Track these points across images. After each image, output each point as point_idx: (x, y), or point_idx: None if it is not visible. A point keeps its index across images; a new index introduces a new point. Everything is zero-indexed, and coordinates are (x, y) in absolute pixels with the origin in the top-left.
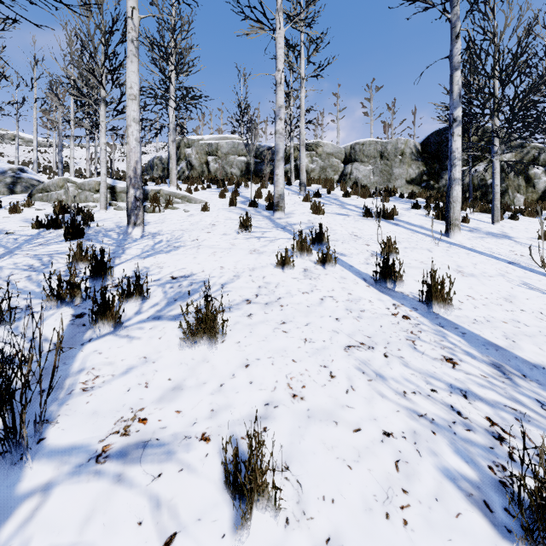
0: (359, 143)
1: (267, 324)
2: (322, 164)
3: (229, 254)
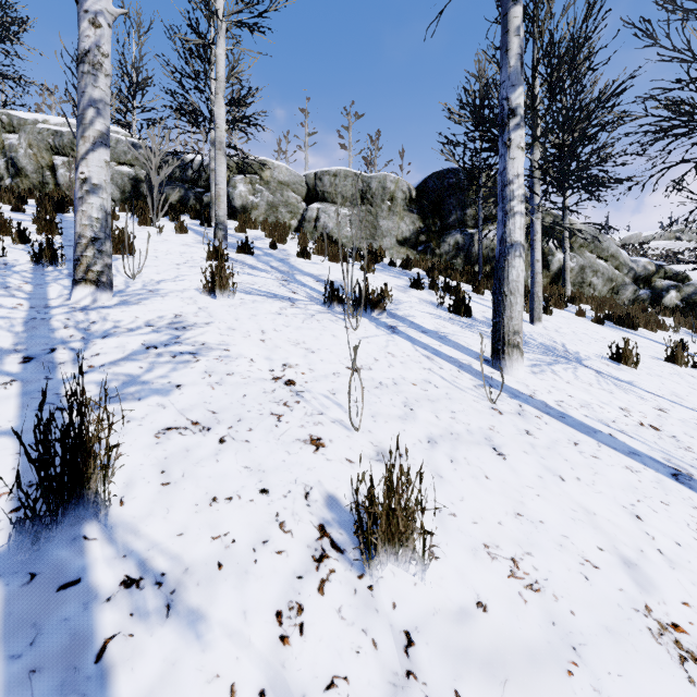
0: (330, 173)
1: None
2: (270, 198)
3: None
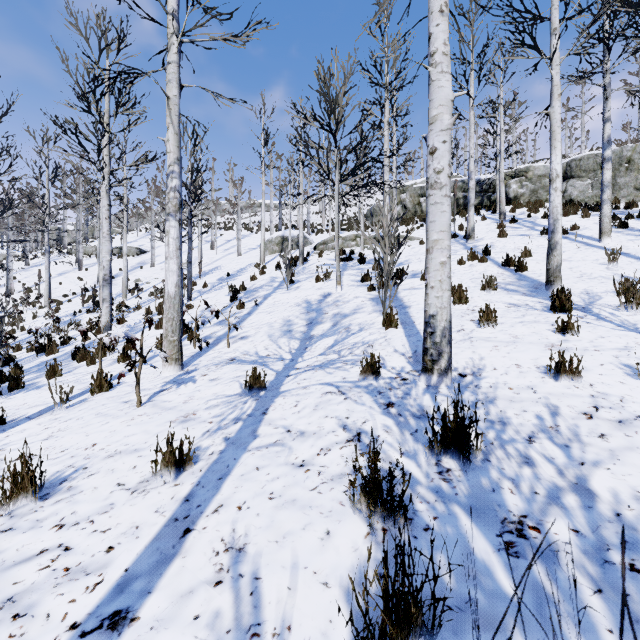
0: (575, 159)
1: None
2: (532, 187)
3: None
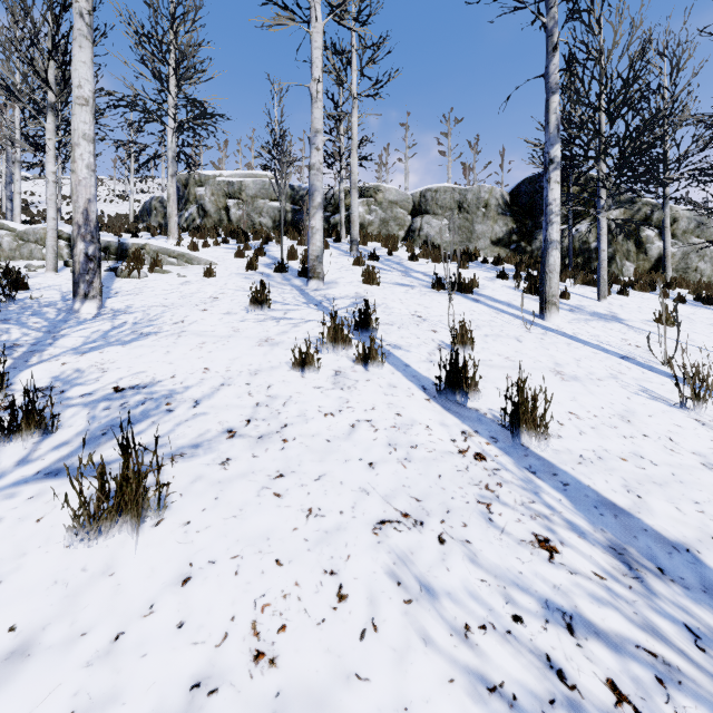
0: (431, 190)
1: (251, 480)
2: (382, 215)
3: (224, 346)
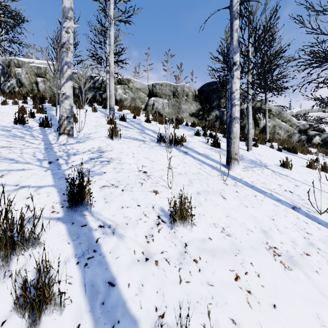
0: (159, 84)
1: None
2: (132, 95)
3: None
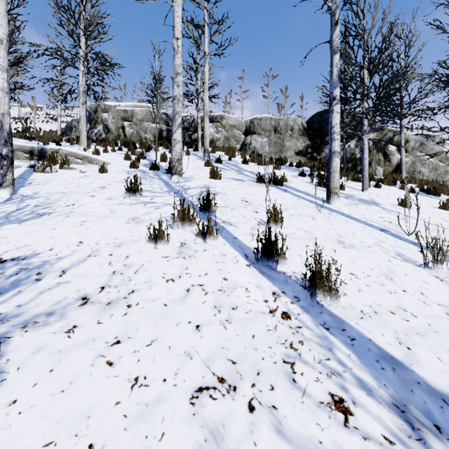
0: (257, 118)
1: (89, 348)
2: (226, 134)
3: (100, 224)
